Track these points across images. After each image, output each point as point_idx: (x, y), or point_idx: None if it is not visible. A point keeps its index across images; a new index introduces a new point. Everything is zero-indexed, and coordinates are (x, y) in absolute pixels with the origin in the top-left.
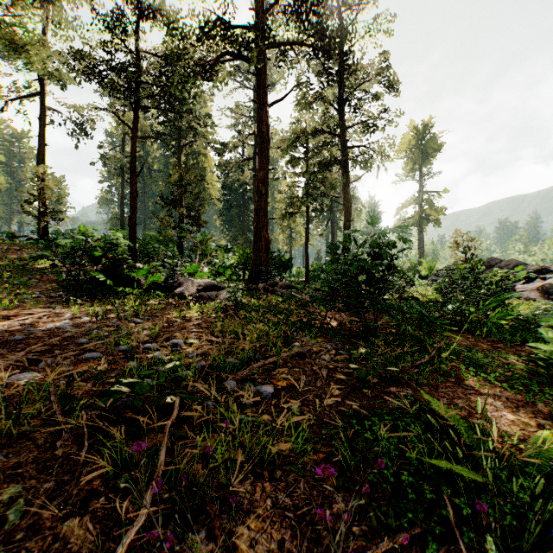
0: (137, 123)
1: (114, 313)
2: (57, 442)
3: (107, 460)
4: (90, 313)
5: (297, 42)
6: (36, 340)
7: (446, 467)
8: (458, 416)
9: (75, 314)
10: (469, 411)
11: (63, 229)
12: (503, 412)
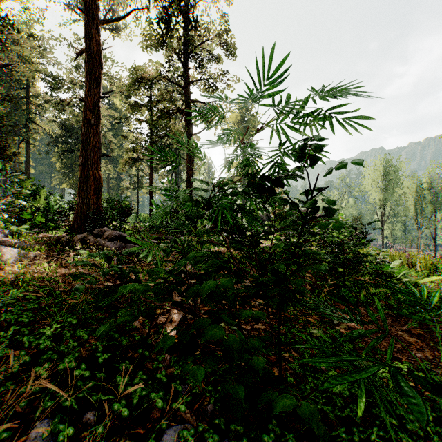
0: None
1: None
2: None
3: None
4: None
5: None
6: None
7: None
8: None
9: None
10: None
11: None
12: None
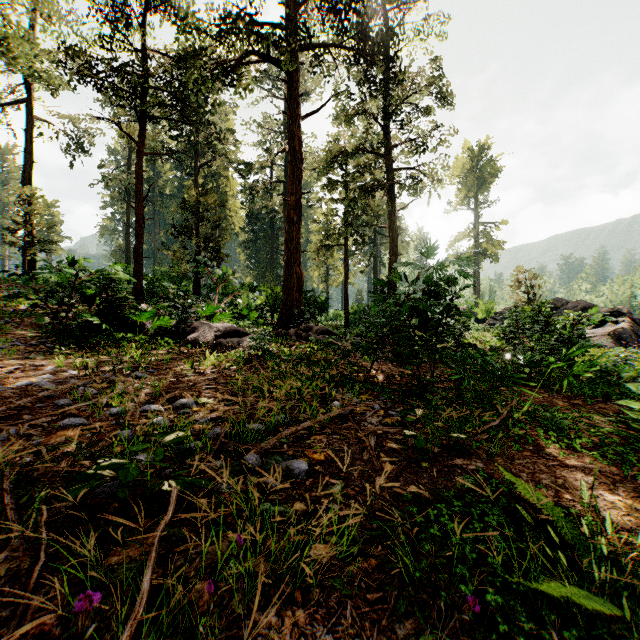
0: (144, 136)
1: (108, 365)
2: (1, 554)
3: (72, 581)
4: (77, 365)
5: (335, 45)
6: (2, 402)
7: (552, 588)
8: (551, 503)
9: (59, 366)
10: (557, 490)
11: (47, 261)
12: (598, 491)
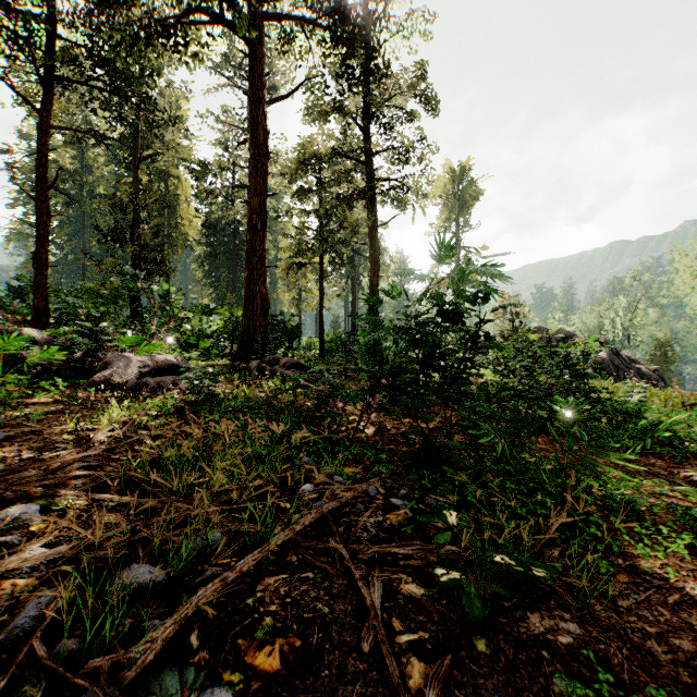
0: (51, 103)
1: None
2: None
3: None
4: None
5: (308, 21)
6: None
7: None
8: None
9: None
10: None
11: None
12: None
